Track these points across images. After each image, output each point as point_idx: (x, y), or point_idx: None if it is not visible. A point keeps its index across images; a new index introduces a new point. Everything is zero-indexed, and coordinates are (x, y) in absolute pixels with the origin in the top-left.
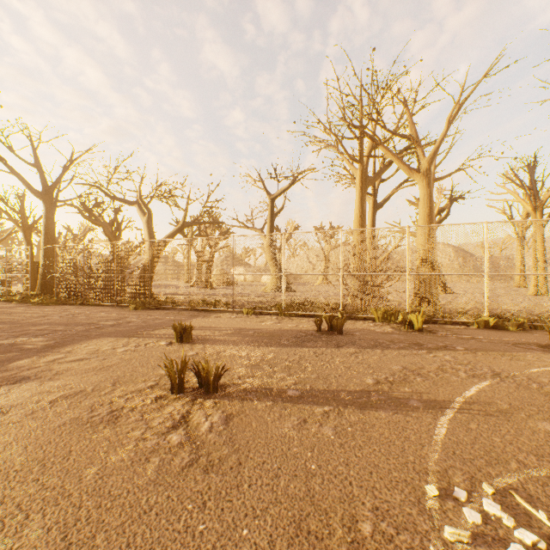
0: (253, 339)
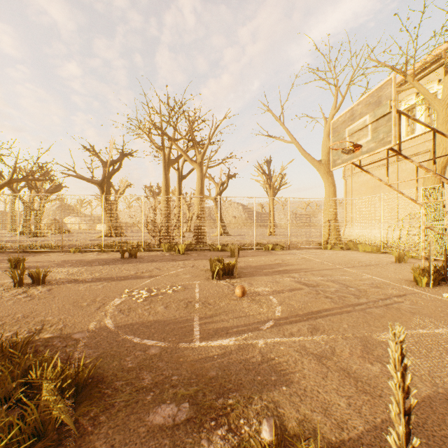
0: (75, 264)
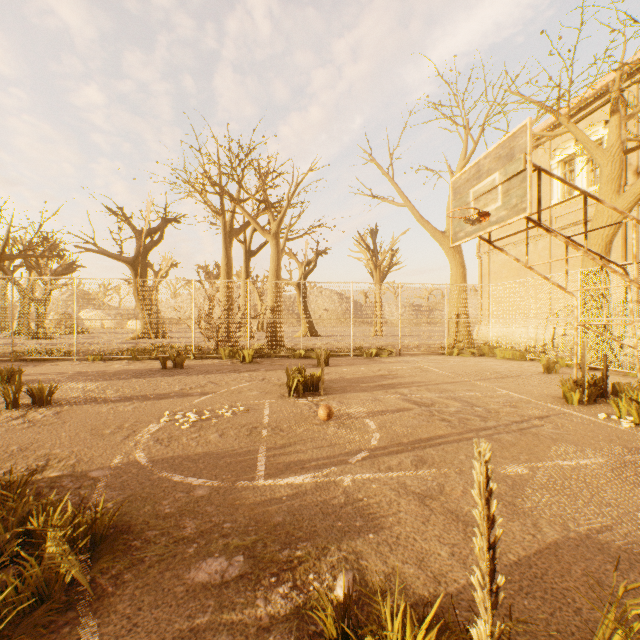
0: (94, 378)
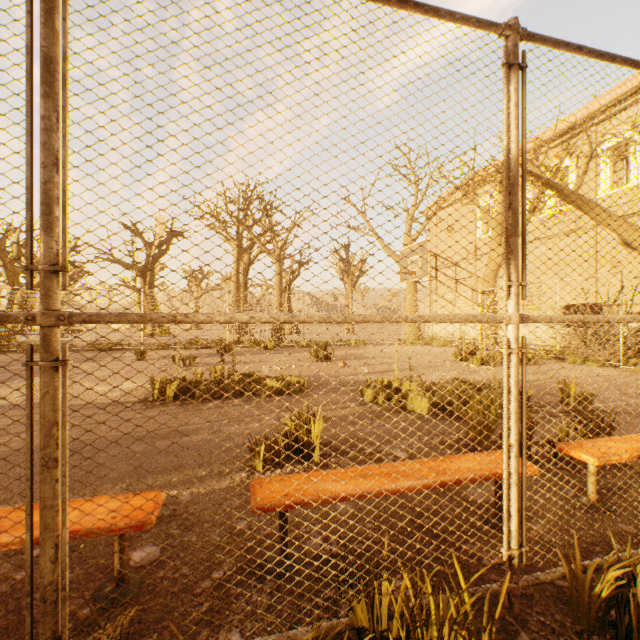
0: None
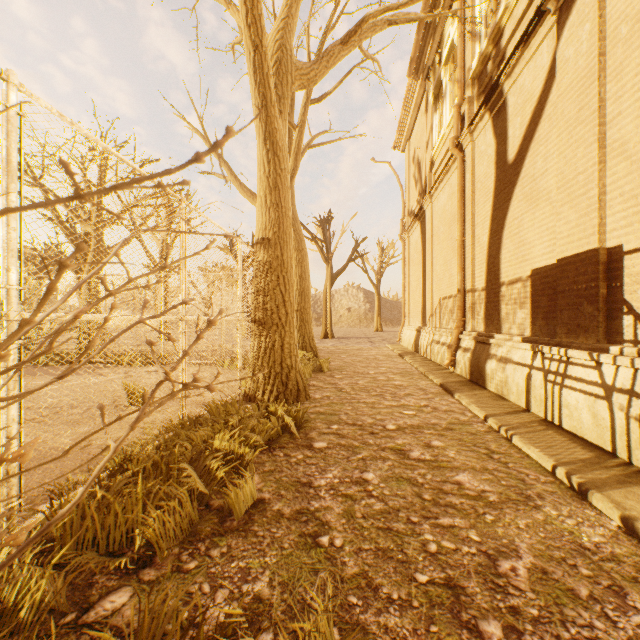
0: None
